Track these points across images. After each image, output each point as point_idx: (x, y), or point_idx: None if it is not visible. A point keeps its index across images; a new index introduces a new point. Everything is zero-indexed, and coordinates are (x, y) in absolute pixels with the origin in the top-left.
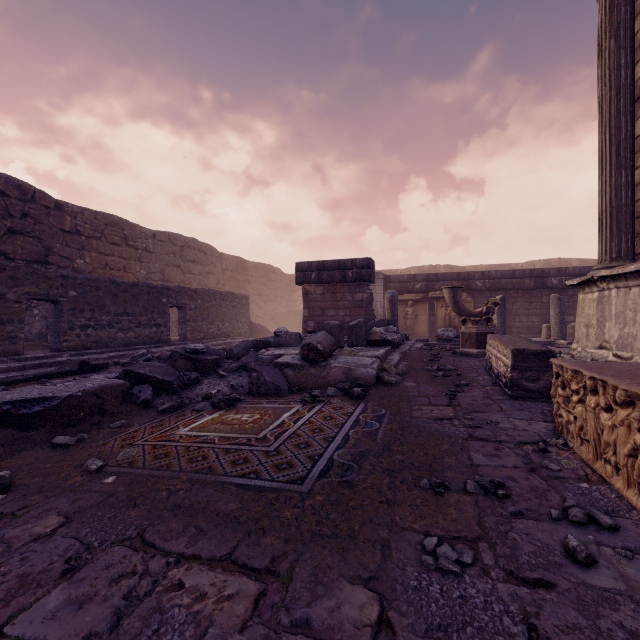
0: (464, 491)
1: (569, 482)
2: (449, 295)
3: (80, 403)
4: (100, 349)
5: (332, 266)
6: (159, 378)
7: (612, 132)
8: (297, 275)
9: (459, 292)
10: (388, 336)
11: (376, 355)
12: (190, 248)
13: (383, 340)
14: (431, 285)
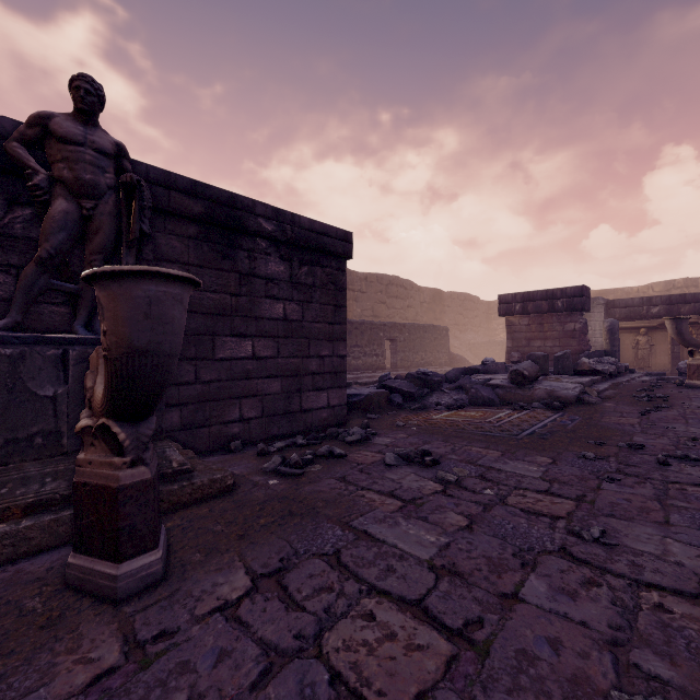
0: (615, 446)
1: (693, 449)
2: (671, 326)
3: (372, 399)
4: None
5: (538, 296)
6: (405, 390)
7: None
8: (500, 307)
9: (684, 323)
10: (598, 366)
11: (580, 382)
12: (393, 285)
13: (592, 370)
14: (674, 309)
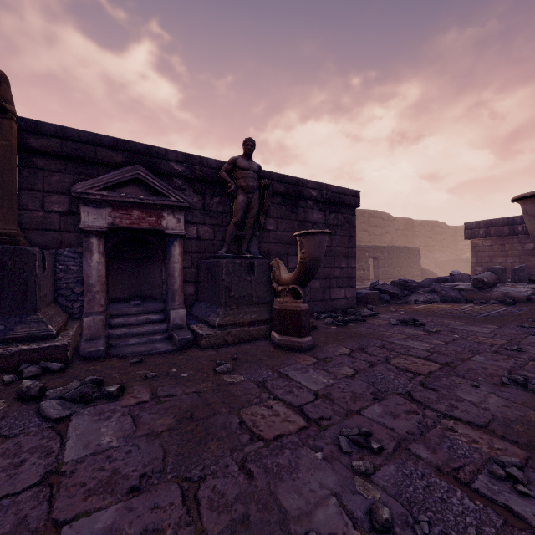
0: None
1: None
2: None
3: (369, 296)
4: None
5: (500, 223)
6: (391, 291)
7: None
8: (465, 232)
9: None
10: None
11: (531, 287)
12: (373, 217)
13: None
14: None
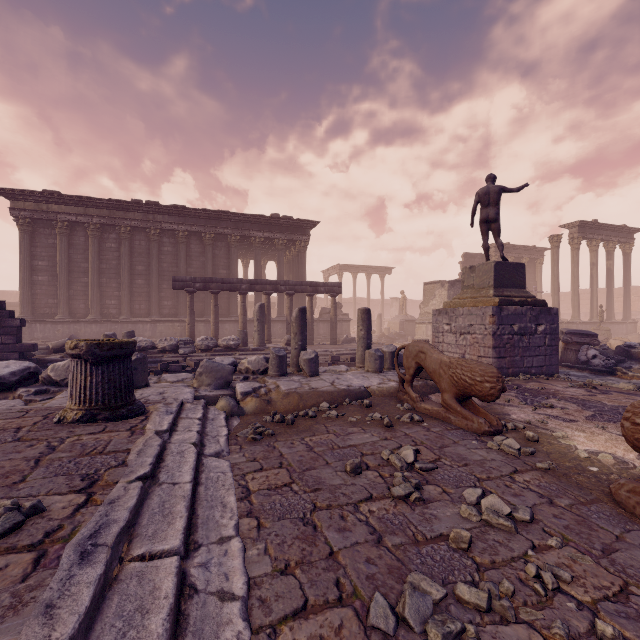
0: None
1: None
2: None
3: None
4: None
5: (15, 305)
6: None
7: None
8: None
9: None
10: None
11: None
12: None
13: None
14: None
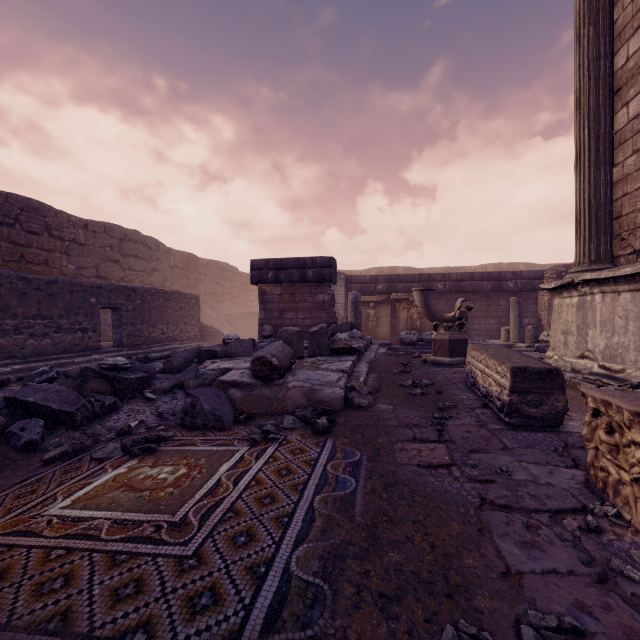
0: None
1: None
2: (420, 298)
3: None
4: (1, 361)
5: (291, 264)
6: (55, 408)
7: (591, 126)
8: (252, 273)
9: (431, 295)
10: (354, 343)
11: (342, 369)
12: (131, 241)
13: (348, 348)
14: (393, 286)
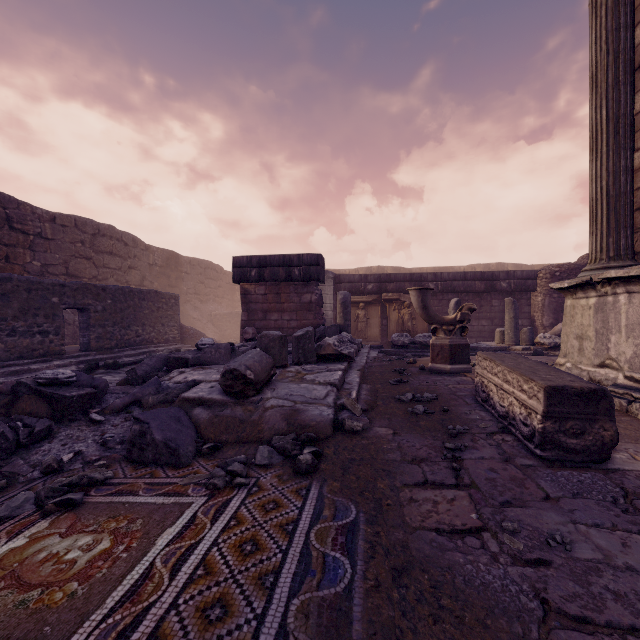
0: None
1: None
2: (417, 298)
3: None
4: None
5: (276, 262)
6: None
7: (610, 105)
8: (234, 271)
9: (429, 295)
10: (344, 349)
11: (331, 381)
12: (105, 237)
13: (337, 354)
14: (383, 286)
